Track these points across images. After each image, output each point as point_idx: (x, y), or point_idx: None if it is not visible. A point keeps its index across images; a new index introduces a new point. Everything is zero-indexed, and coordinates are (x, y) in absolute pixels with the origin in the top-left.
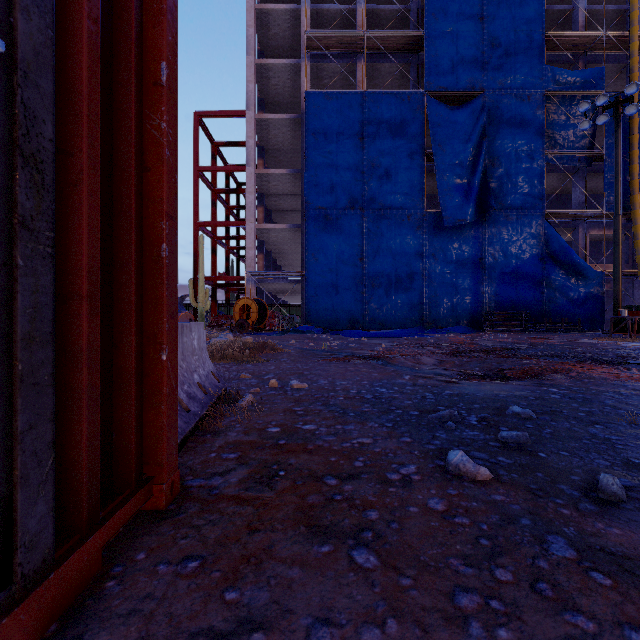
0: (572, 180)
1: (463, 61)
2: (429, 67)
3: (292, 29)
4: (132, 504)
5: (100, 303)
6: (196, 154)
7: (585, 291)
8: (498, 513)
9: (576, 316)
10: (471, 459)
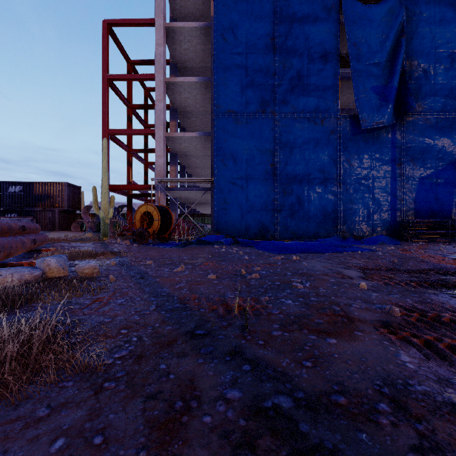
0: None
1: None
2: None
3: None
4: None
5: None
6: (105, 62)
7: None
8: None
9: None
10: None
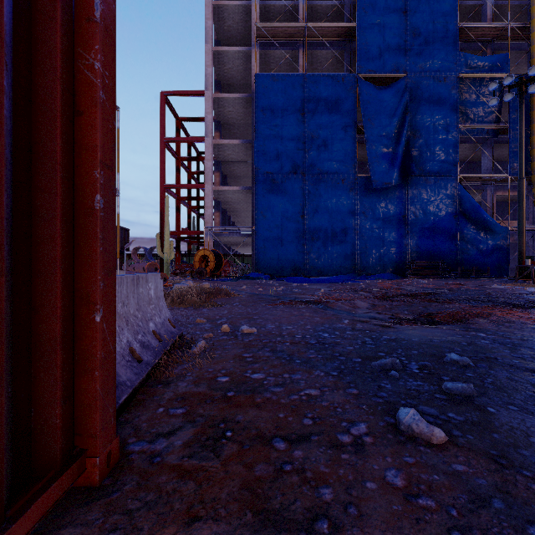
0: (481, 149)
1: (389, 48)
2: (360, 53)
3: (244, 22)
4: (54, 489)
5: (8, 262)
6: (162, 127)
7: (492, 243)
8: (465, 491)
9: (485, 265)
10: (421, 415)
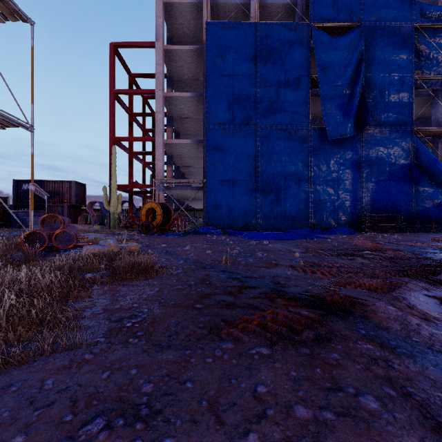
0: (431, 103)
1: None
2: (314, 1)
3: None
4: None
5: None
6: (112, 79)
7: None
8: None
9: (441, 218)
10: None
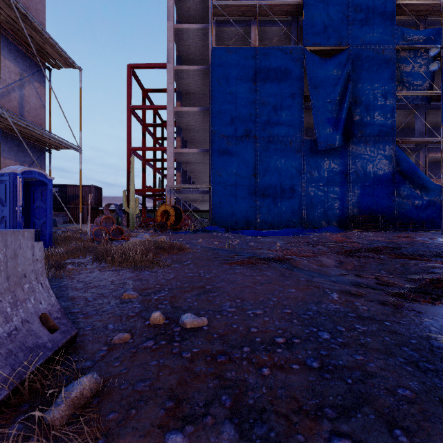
0: (415, 115)
1: (333, 23)
2: (306, 28)
3: (202, 3)
4: None
5: None
6: (129, 96)
7: (427, 199)
8: None
9: (420, 219)
10: None
